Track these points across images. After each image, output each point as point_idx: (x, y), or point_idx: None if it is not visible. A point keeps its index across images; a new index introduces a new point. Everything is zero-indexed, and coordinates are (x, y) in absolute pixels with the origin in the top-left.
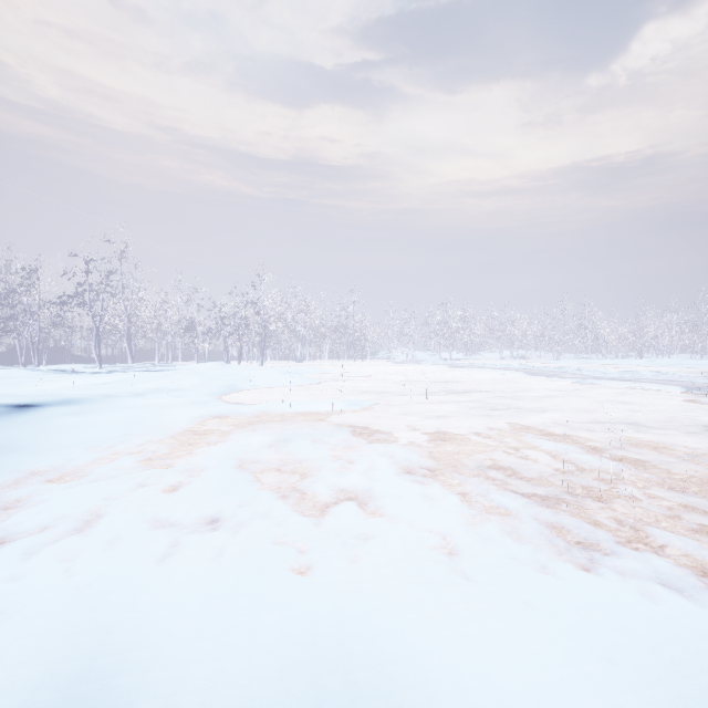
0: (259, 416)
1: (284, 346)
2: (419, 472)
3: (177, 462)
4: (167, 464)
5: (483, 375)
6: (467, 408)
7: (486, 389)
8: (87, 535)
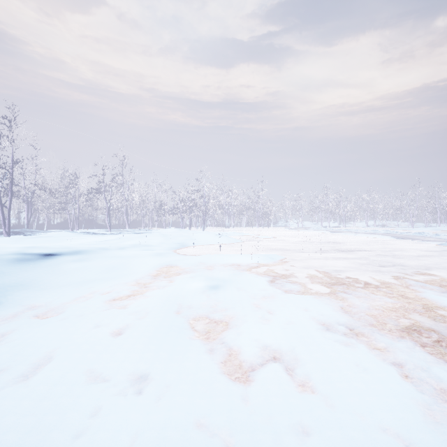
0: (198, 266)
1: (218, 218)
2: (338, 331)
3: (131, 305)
4: (124, 305)
5: (358, 238)
6: (357, 264)
7: (365, 249)
8: (26, 388)
